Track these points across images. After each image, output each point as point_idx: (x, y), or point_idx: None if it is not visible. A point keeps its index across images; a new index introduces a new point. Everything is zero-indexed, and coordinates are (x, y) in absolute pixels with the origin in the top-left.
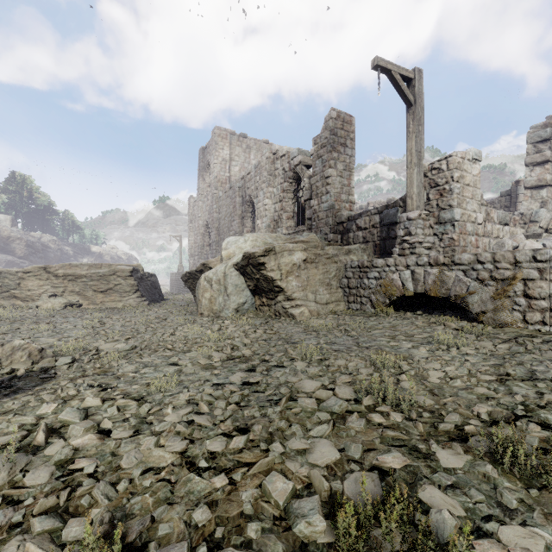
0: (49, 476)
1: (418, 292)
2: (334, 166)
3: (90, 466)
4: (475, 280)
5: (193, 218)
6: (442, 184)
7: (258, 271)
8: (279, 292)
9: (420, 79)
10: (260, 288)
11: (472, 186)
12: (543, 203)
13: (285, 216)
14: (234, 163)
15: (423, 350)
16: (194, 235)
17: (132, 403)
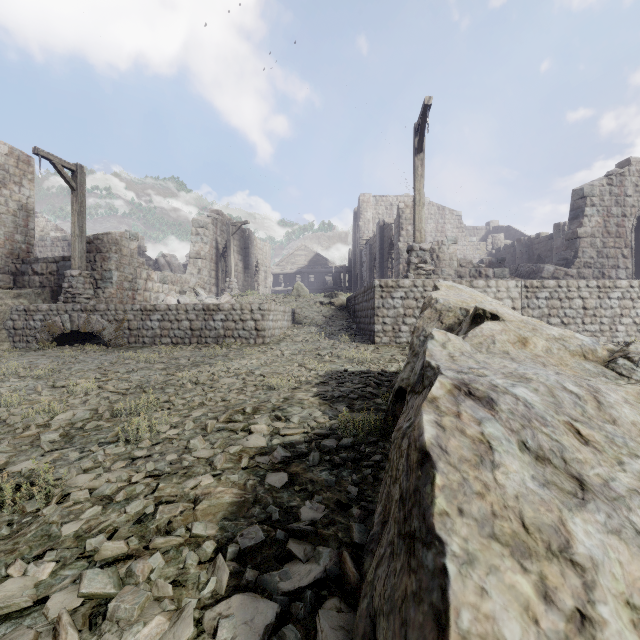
0: None
1: (77, 330)
2: (4, 204)
3: None
4: (107, 321)
5: None
6: (105, 252)
7: None
8: None
9: (83, 173)
10: None
11: (129, 257)
12: (199, 270)
13: None
14: None
15: (51, 360)
16: None
17: None
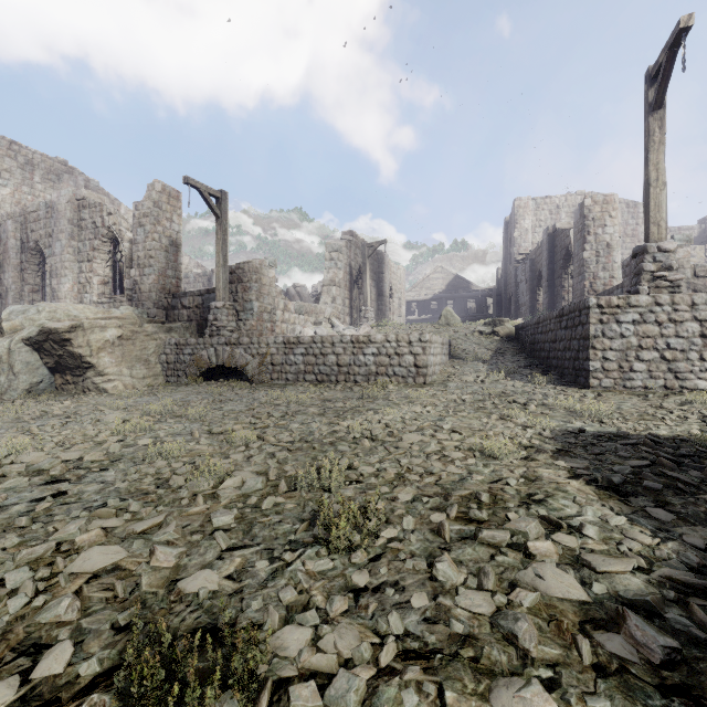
0: None
1: (221, 365)
2: (158, 240)
3: None
4: (250, 355)
5: None
6: (246, 281)
7: (61, 347)
8: (88, 368)
9: (226, 200)
10: (64, 365)
11: (268, 286)
12: (334, 299)
13: (97, 281)
14: (0, 181)
15: (201, 397)
16: None
17: None
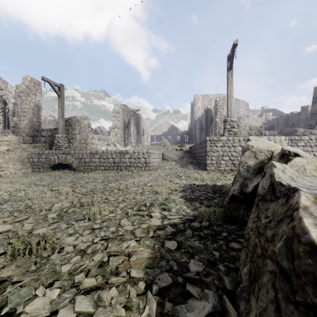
0: None
1: (61, 163)
2: (29, 104)
3: None
4: (74, 158)
5: None
6: (73, 125)
7: None
8: None
9: (63, 88)
10: None
11: (84, 127)
12: (116, 134)
13: None
14: None
15: (49, 177)
16: None
17: None
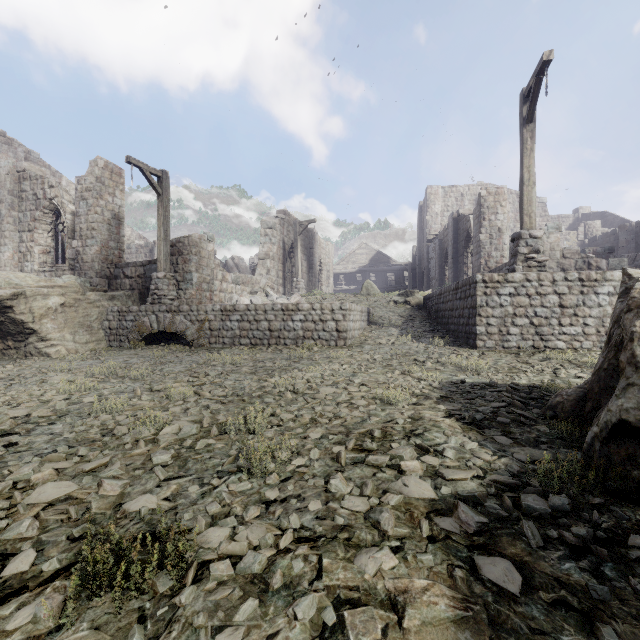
0: None
1: (162, 330)
2: (101, 213)
3: None
4: (190, 321)
5: None
6: (186, 254)
7: (3, 314)
8: (31, 334)
9: (167, 179)
10: (6, 331)
11: (207, 258)
12: (268, 271)
13: (39, 250)
14: None
15: (143, 360)
16: None
17: None
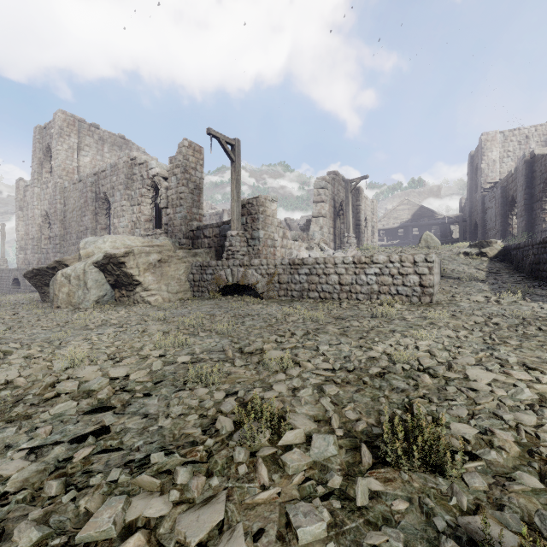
0: (24, 360)
1: (236, 283)
2: (186, 185)
3: (45, 355)
4: (260, 275)
5: (24, 205)
6: (254, 214)
7: (119, 268)
8: (137, 285)
9: (239, 146)
10: (121, 282)
11: (271, 217)
12: (321, 228)
13: (144, 219)
14: (83, 153)
15: (223, 311)
16: (26, 225)
17: (44, 343)
